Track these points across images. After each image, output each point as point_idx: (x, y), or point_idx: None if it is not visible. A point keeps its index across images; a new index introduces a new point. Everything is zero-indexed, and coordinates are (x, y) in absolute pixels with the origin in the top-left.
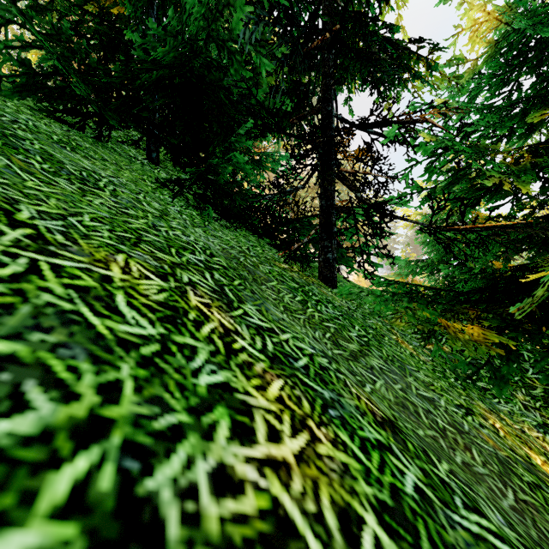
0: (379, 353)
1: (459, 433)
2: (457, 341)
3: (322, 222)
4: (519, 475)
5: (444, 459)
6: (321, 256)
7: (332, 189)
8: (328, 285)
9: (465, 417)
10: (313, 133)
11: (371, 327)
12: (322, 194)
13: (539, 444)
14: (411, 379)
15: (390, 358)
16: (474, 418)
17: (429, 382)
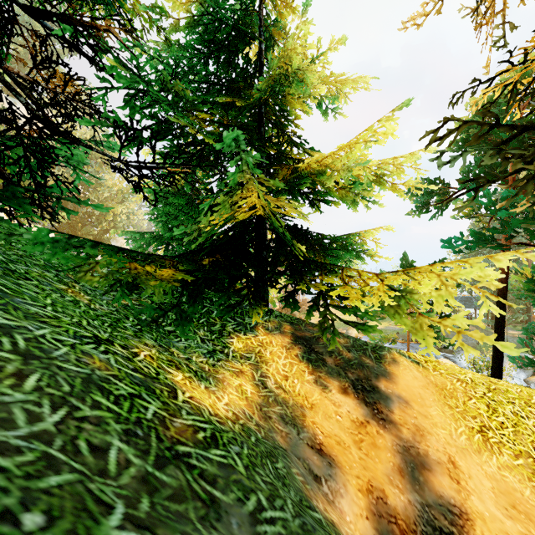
0: None
1: (25, 359)
2: (148, 288)
3: None
4: (110, 390)
5: None
6: None
7: None
8: None
9: (79, 345)
10: None
11: (12, 269)
12: None
13: (198, 366)
14: None
15: None
16: (103, 346)
17: (51, 315)
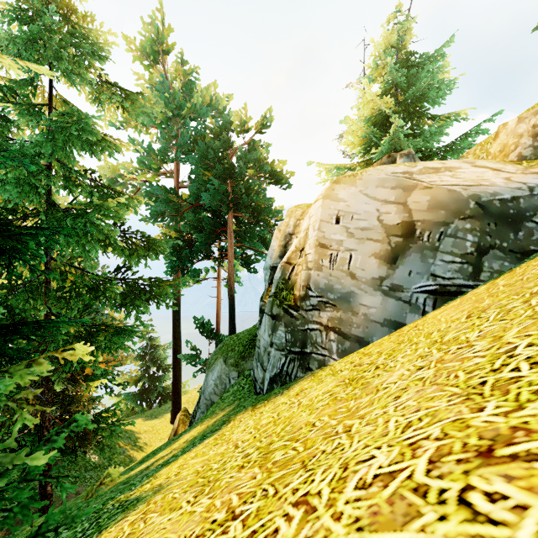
0: None
1: None
2: None
3: None
4: None
5: None
6: None
7: None
8: None
9: None
10: None
11: None
12: None
13: None
14: None
15: None
16: None
17: None
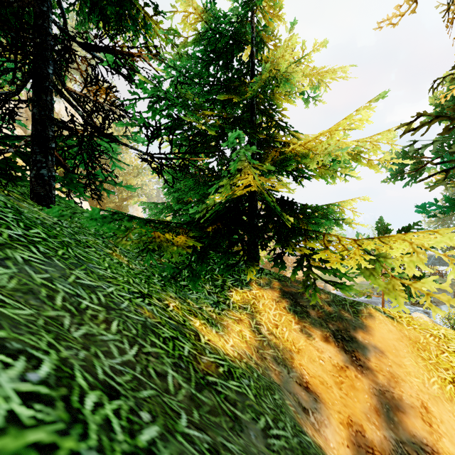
0: (47, 251)
1: (107, 310)
2: (167, 252)
3: (33, 133)
4: (159, 334)
5: (19, 330)
6: (32, 172)
7: (48, 99)
8: (41, 204)
9: (133, 299)
10: (22, 28)
11: (78, 240)
12: (34, 101)
13: (208, 314)
14: (79, 272)
15: (66, 256)
16: (147, 300)
17: (112, 276)
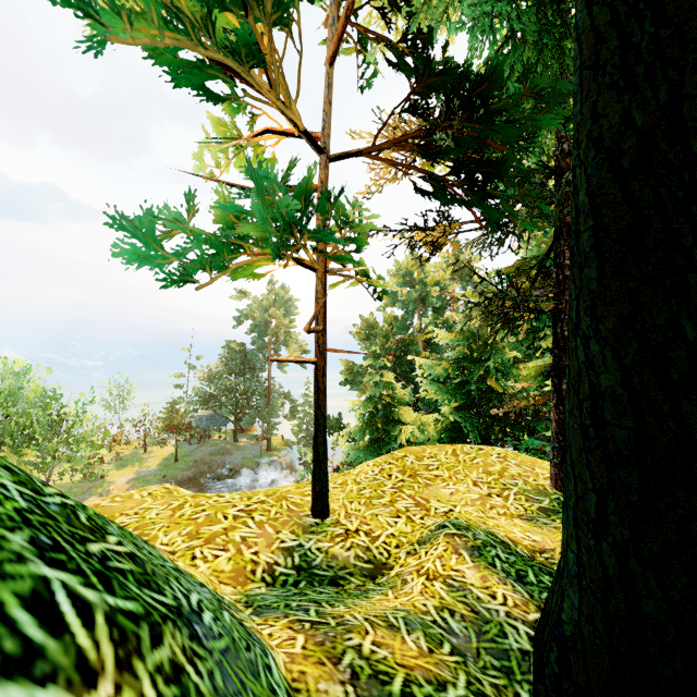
0: None
1: None
2: None
3: None
4: None
5: None
6: None
7: None
8: None
9: None
10: None
11: None
12: None
13: None
14: None
15: None
16: None
17: None
